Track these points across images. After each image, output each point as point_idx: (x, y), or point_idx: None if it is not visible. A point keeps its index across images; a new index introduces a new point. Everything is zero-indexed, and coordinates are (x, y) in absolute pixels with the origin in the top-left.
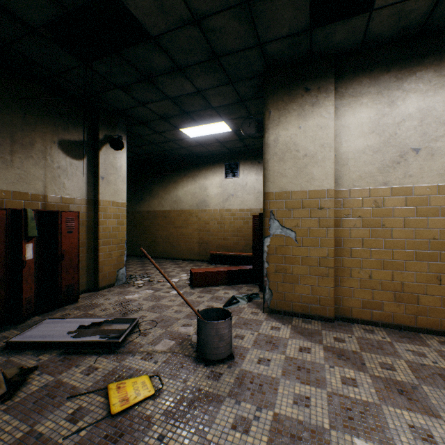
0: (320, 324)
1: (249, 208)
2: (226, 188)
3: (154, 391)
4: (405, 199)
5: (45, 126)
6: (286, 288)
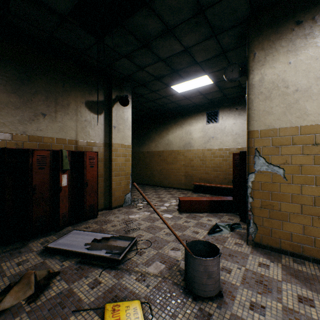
0: (316, 267)
1: (227, 147)
2: (207, 132)
3: None
4: None
5: (76, 91)
6: (273, 225)
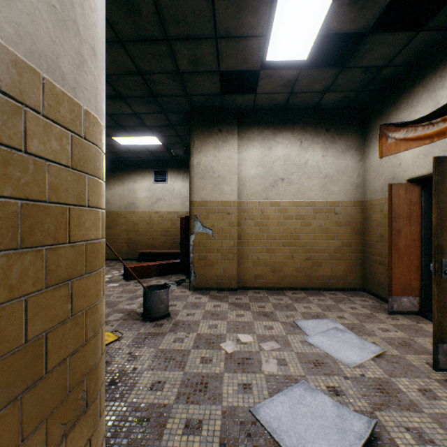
0: (228, 292)
1: (176, 210)
2: (155, 192)
3: (118, 337)
4: (277, 209)
5: None
6: (206, 271)
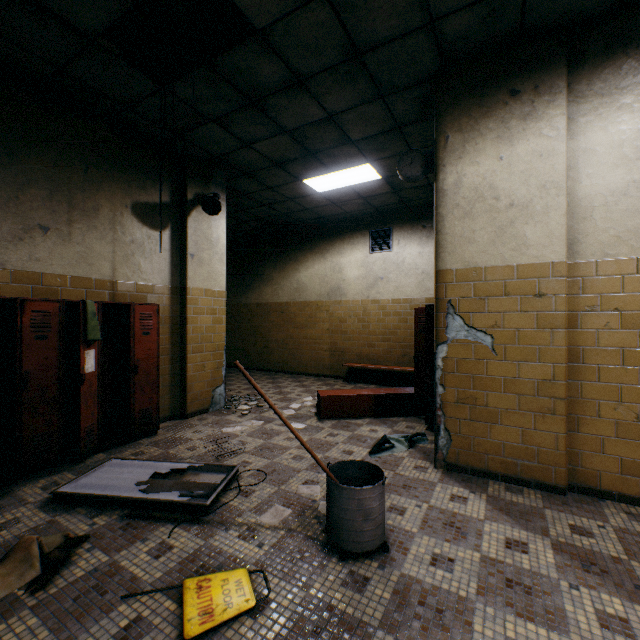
0: (539, 496)
1: (407, 297)
2: (371, 268)
3: (254, 602)
4: None
5: (114, 183)
6: (476, 431)
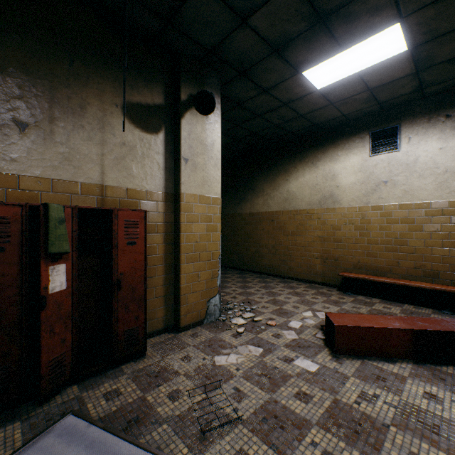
0: None
1: (422, 202)
2: (371, 172)
3: None
4: None
5: (102, 80)
6: None
